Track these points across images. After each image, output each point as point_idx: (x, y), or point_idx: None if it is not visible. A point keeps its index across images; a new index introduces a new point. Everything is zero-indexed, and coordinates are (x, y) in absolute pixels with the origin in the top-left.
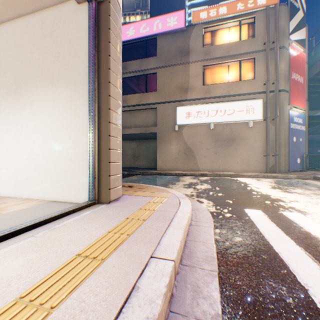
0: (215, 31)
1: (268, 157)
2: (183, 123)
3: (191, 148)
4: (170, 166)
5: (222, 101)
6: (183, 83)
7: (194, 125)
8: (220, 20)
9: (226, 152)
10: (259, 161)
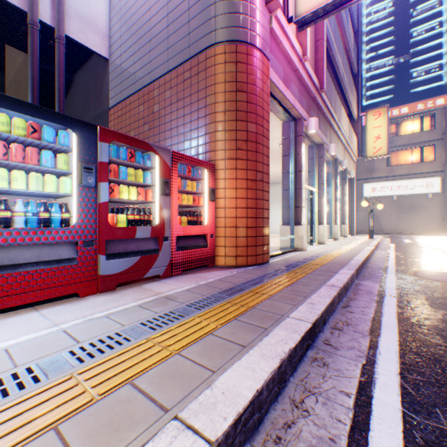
0: (398, 123)
1: (445, 221)
2: (369, 196)
3: (376, 214)
4: (357, 228)
5: (403, 178)
6: (368, 166)
7: (378, 197)
8: (402, 117)
9: (407, 217)
10: (438, 224)
